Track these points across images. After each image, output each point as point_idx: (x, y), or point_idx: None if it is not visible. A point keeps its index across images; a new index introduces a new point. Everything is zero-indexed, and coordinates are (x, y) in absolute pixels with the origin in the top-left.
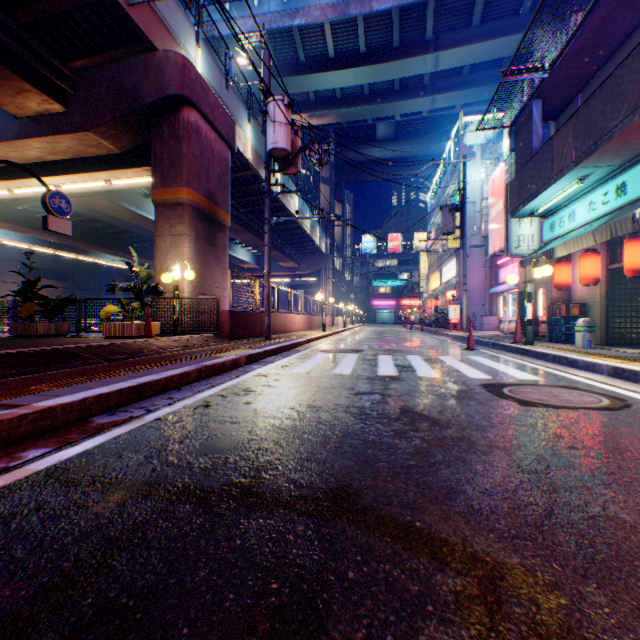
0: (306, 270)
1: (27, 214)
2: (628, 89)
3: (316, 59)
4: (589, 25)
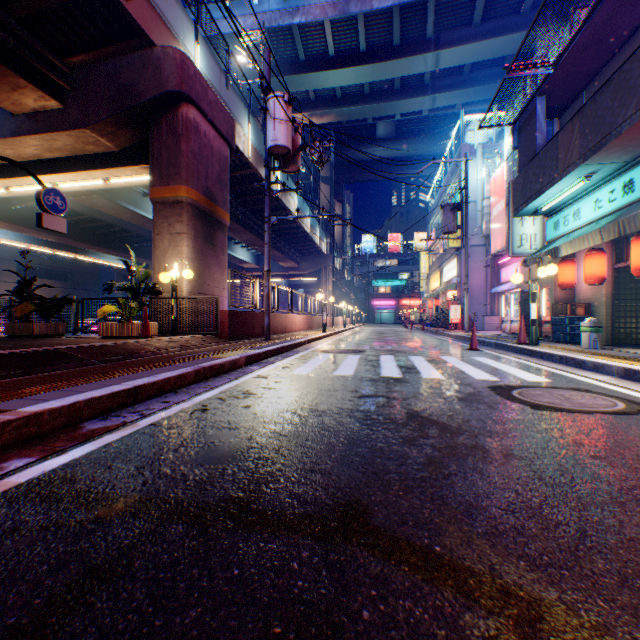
0: (306, 270)
1: (25, 213)
2: (638, 83)
3: (316, 58)
4: (596, 19)
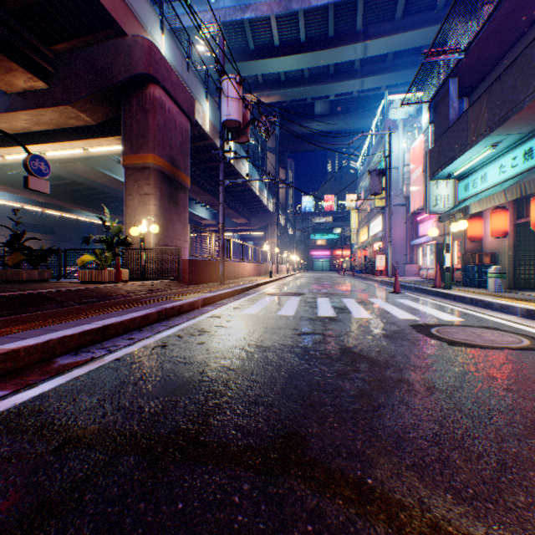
0: (255, 225)
1: (19, 178)
2: None
3: (264, 47)
4: (501, 11)
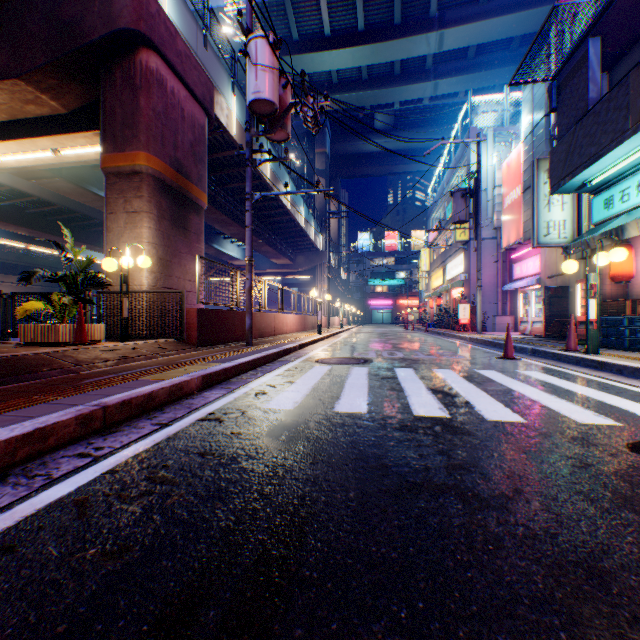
0: (300, 267)
1: None
2: None
3: (311, 37)
4: None
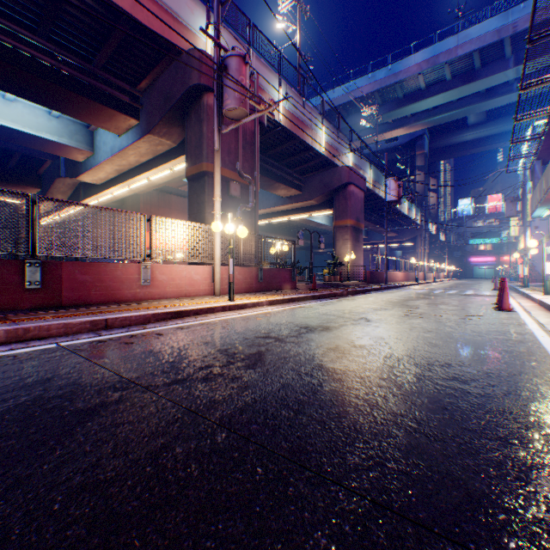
0: (403, 238)
1: None
2: (541, 187)
3: (411, 95)
4: (543, 144)
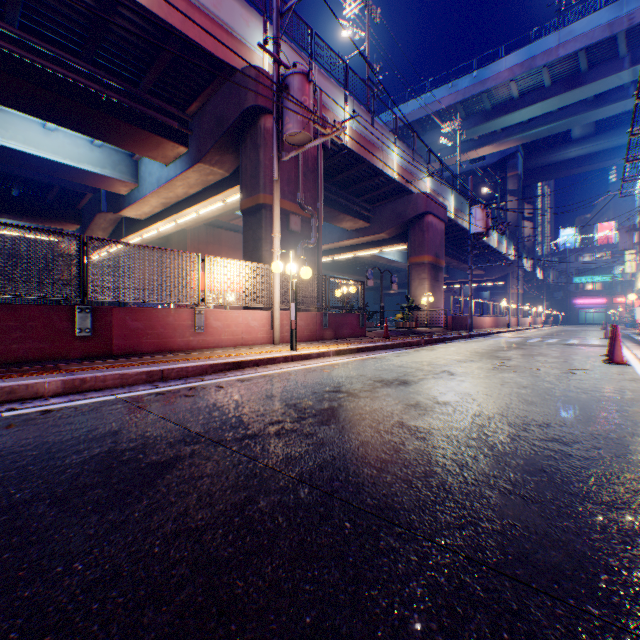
0: (491, 276)
1: None
2: None
3: (501, 106)
4: None
